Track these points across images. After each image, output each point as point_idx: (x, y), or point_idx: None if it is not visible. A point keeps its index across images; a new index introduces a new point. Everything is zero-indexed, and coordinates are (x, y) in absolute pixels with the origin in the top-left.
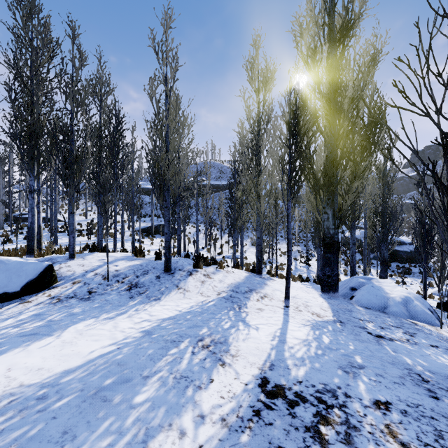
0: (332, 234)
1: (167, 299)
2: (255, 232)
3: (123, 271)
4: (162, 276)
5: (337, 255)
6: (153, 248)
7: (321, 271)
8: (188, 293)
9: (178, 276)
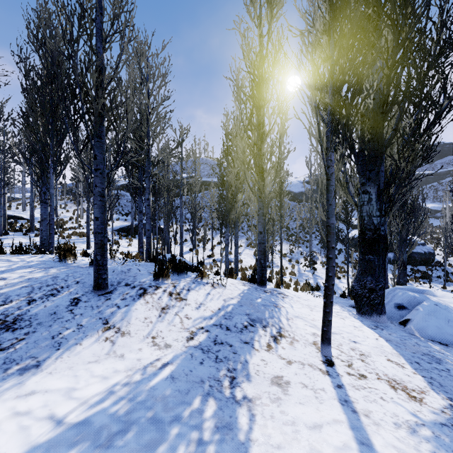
0: (376, 225)
1: (61, 363)
2: (250, 232)
3: (6, 291)
4: (85, 300)
5: (383, 257)
6: (130, 250)
7: (358, 282)
8: (124, 340)
9: (117, 297)
